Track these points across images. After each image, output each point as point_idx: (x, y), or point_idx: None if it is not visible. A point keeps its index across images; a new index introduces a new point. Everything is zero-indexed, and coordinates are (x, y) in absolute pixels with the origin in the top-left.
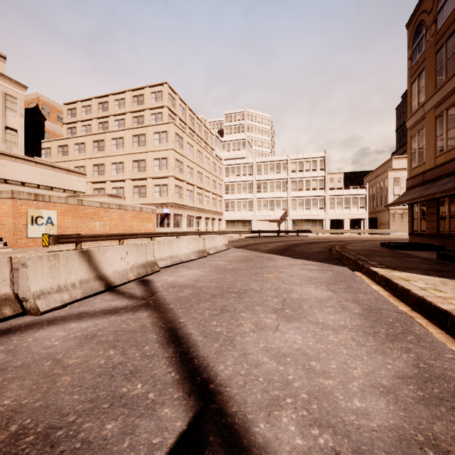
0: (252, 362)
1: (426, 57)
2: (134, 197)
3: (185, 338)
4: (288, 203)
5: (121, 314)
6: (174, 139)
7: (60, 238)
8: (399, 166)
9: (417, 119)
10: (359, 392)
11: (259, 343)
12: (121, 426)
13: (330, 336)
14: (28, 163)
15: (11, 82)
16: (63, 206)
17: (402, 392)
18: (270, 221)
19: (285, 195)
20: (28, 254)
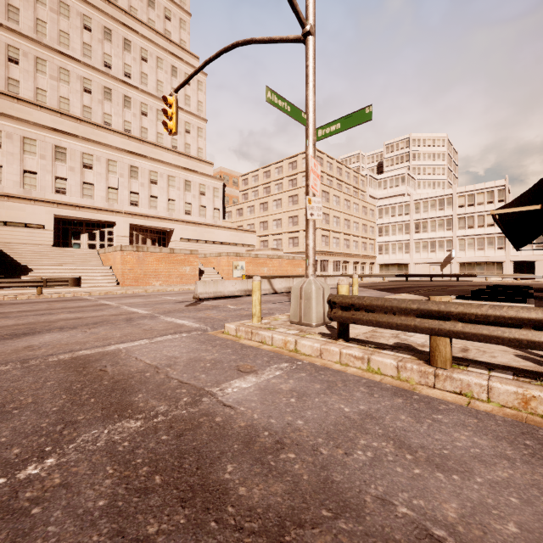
0: None
1: None
2: (289, 247)
3: None
4: (454, 244)
5: (280, 296)
6: (321, 196)
7: (250, 277)
8: None
9: None
10: None
11: None
12: (280, 301)
13: None
14: (224, 229)
15: (216, 179)
16: (248, 259)
17: None
18: (431, 264)
19: (450, 235)
20: None
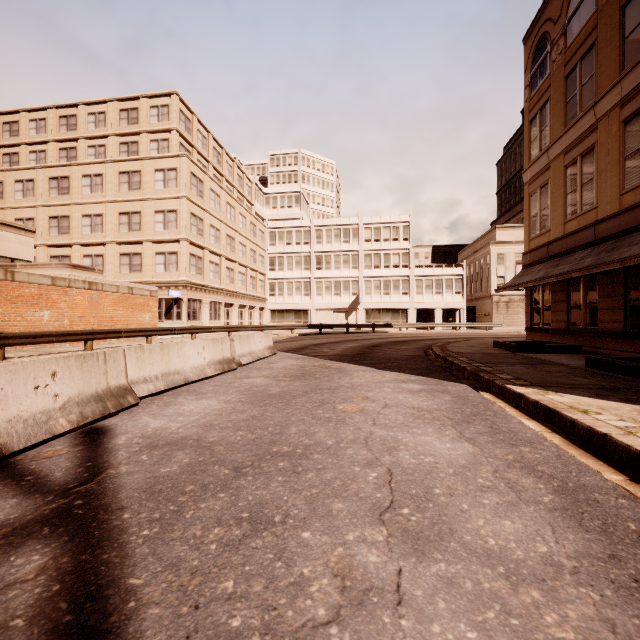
0: None
1: (551, 84)
2: (122, 272)
3: None
4: (361, 286)
5: None
6: (189, 182)
7: None
8: (504, 239)
9: (539, 169)
10: None
11: None
12: None
13: (546, 617)
14: None
15: None
16: None
17: None
18: (335, 311)
19: (356, 275)
20: None
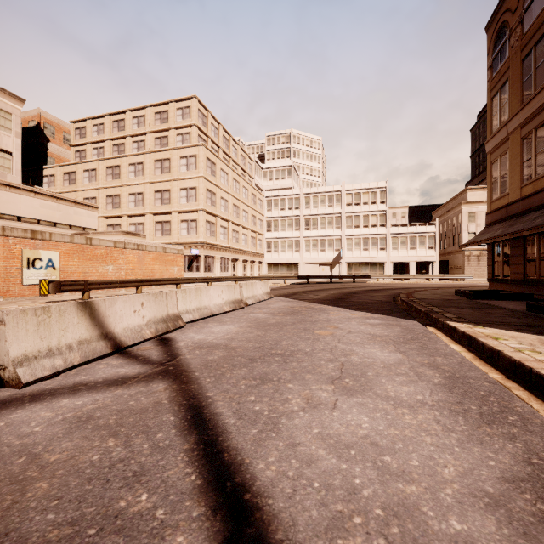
0: (304, 457)
1: (510, 66)
2: (156, 236)
3: (212, 421)
4: (343, 243)
5: (130, 386)
6: (205, 165)
7: (63, 285)
8: (475, 199)
9: (499, 140)
10: (455, 504)
11: (311, 428)
12: None
13: (406, 417)
14: (26, 193)
15: (4, 93)
16: (68, 246)
17: (515, 505)
18: (321, 264)
19: (339, 233)
20: (21, 305)
